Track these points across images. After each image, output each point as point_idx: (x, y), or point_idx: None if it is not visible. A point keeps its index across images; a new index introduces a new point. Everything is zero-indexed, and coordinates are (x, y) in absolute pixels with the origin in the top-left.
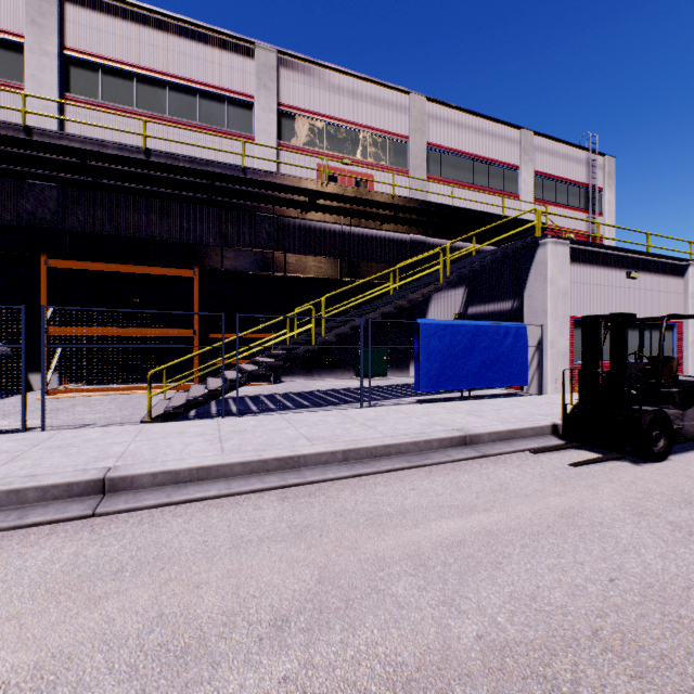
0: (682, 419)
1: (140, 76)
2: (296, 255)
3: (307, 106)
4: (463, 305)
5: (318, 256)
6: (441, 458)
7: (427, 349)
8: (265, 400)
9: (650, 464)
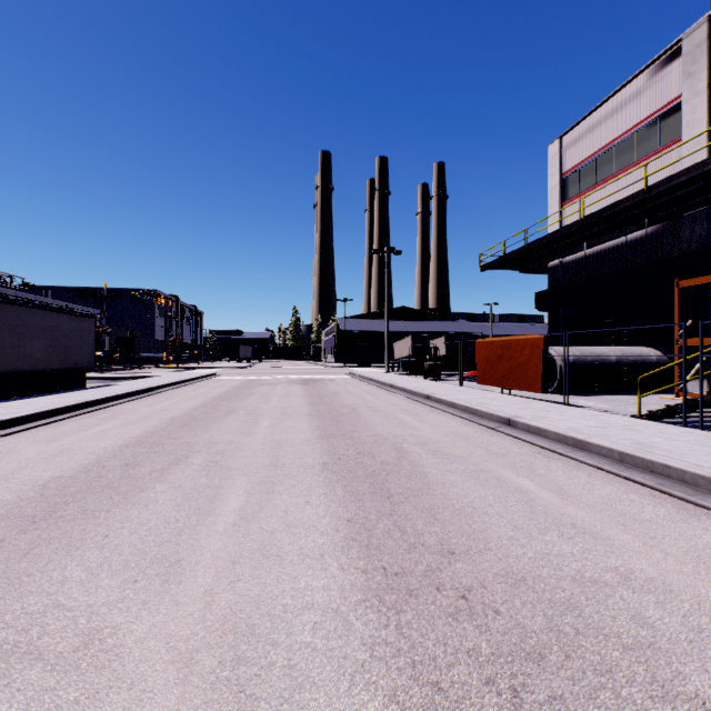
0: None
1: None
2: None
3: None
4: None
5: None
6: (704, 501)
7: None
8: None
9: None
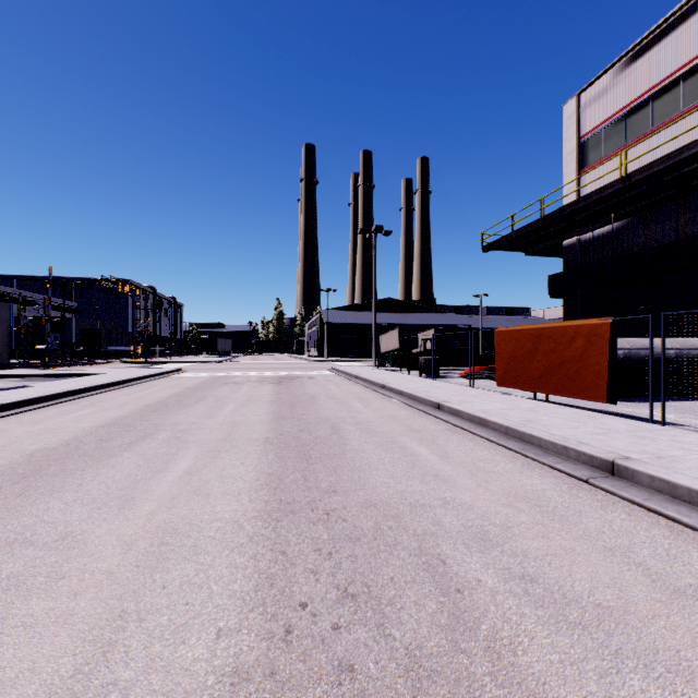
0: None
1: None
2: None
3: None
4: None
5: None
6: None
7: None
8: None
9: None
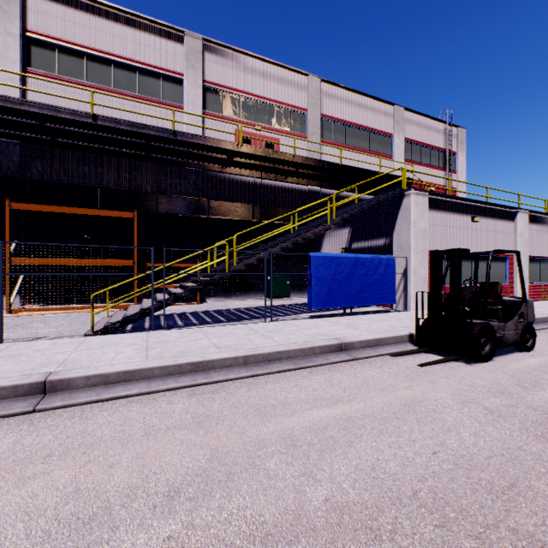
0: (503, 329)
1: (90, 55)
2: (217, 201)
3: (226, 83)
4: (348, 241)
5: (235, 202)
6: (321, 361)
7: (317, 276)
8: (190, 317)
9: (478, 364)
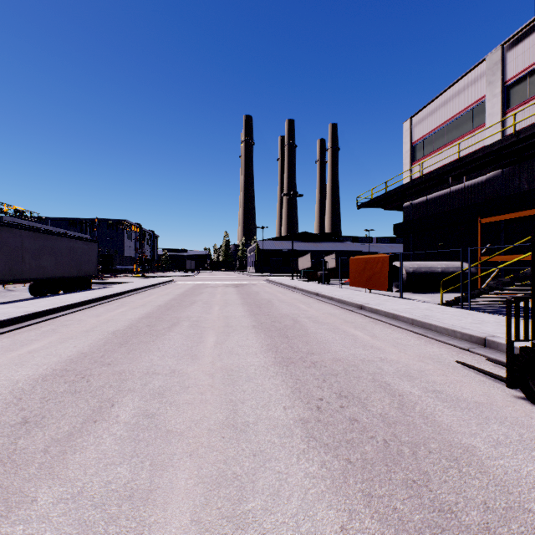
0: None
1: None
2: None
3: None
4: None
5: None
6: (439, 338)
7: None
8: None
9: (530, 404)
